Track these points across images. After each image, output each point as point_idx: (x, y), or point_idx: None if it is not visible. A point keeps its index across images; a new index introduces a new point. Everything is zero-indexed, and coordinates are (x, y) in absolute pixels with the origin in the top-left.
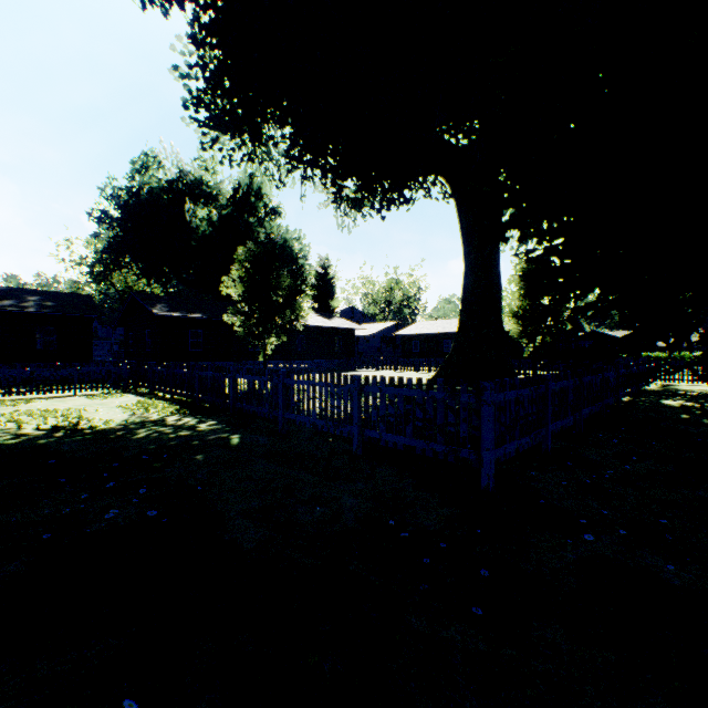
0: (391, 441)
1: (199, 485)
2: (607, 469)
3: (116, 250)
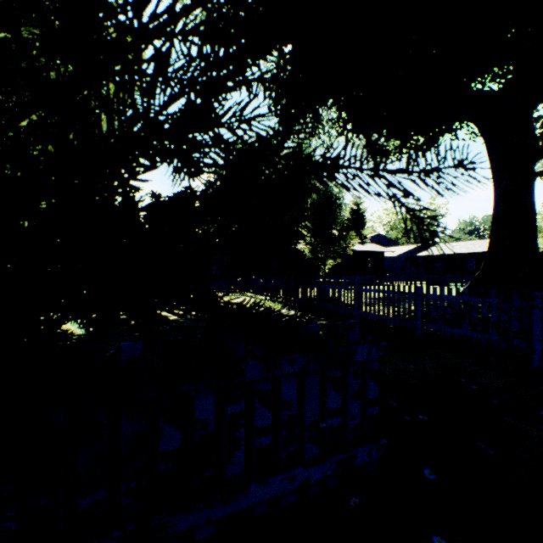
0: (448, 332)
1: None
2: None
3: None
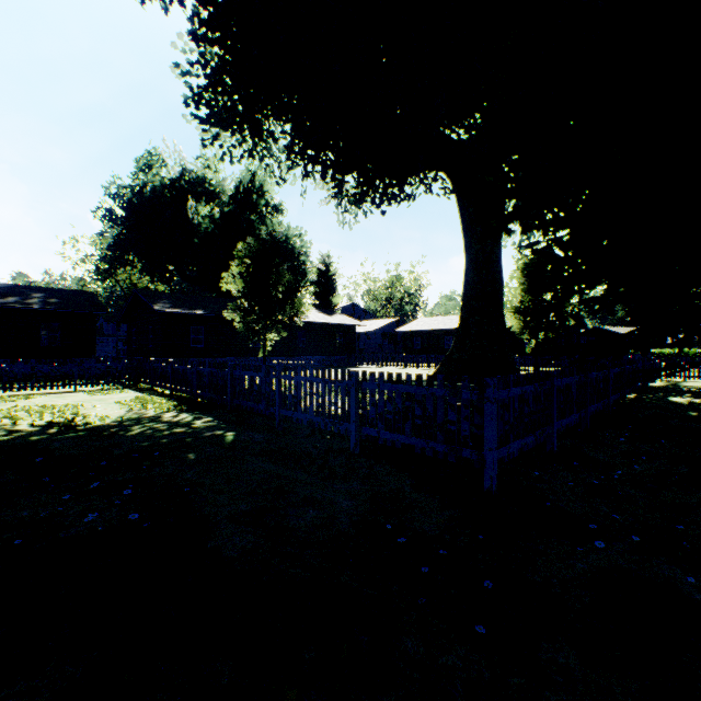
0: (389, 440)
1: (187, 485)
2: (616, 469)
3: (120, 248)
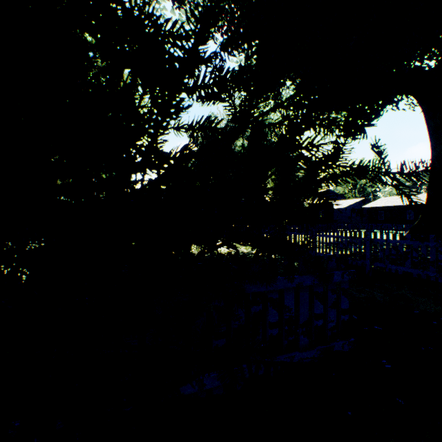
0: (393, 269)
1: None
2: None
3: None
